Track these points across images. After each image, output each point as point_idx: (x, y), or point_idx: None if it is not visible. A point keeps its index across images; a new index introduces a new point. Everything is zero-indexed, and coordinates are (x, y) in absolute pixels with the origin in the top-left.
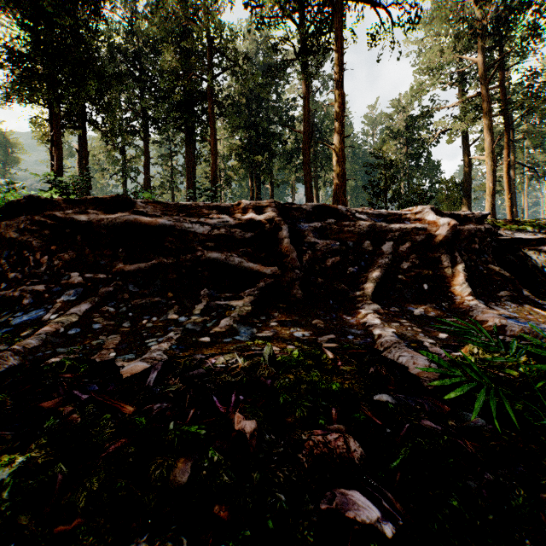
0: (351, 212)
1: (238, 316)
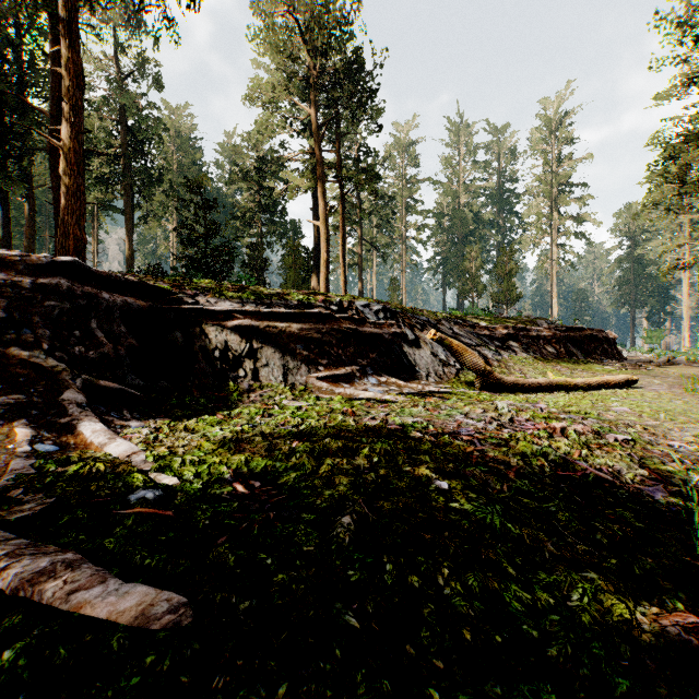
0: None
1: None
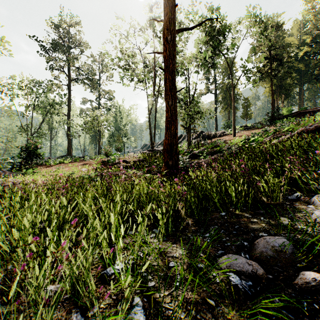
0: None
1: None
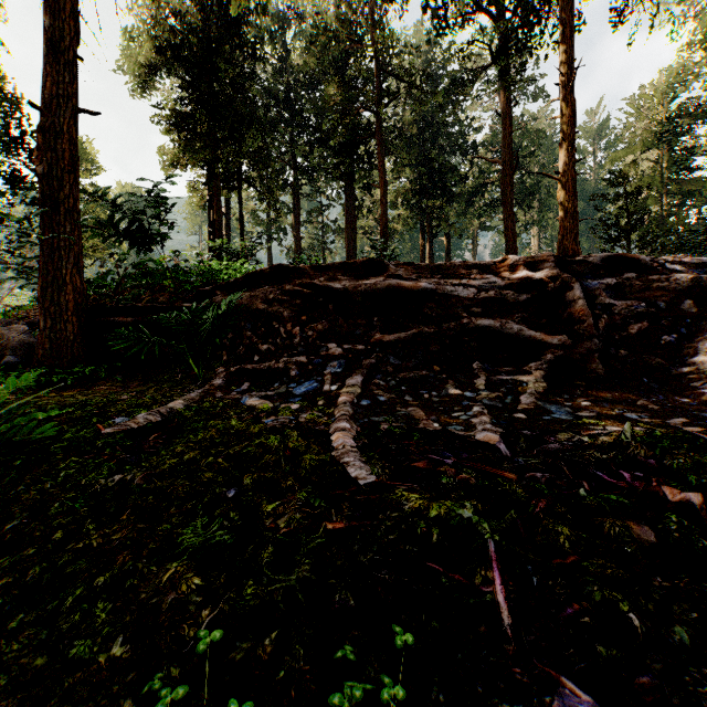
0: (657, 263)
1: (536, 393)
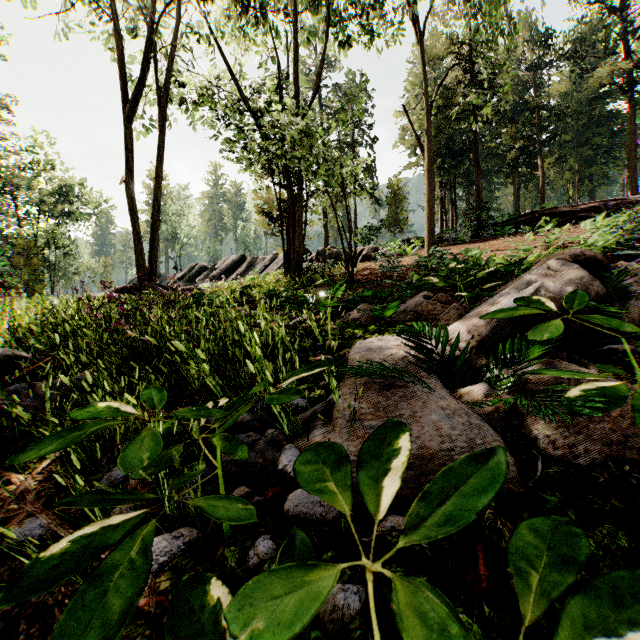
0: (625, 198)
1: None
